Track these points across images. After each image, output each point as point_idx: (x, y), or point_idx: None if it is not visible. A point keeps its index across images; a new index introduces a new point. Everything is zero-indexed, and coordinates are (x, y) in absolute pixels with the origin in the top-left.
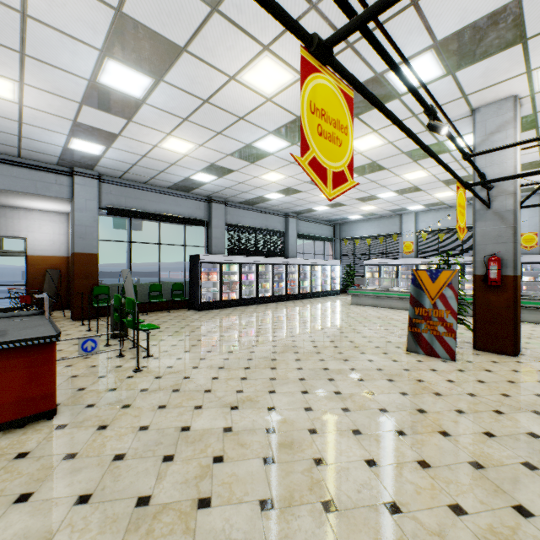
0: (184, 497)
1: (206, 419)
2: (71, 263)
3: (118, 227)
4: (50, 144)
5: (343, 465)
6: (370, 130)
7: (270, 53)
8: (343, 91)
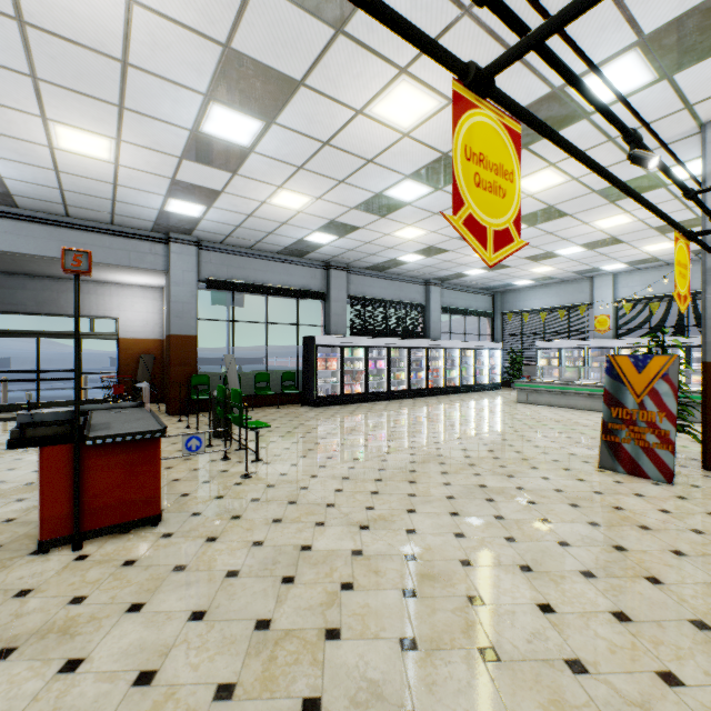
0: (309, 625)
1: (330, 539)
2: (166, 347)
3: (217, 303)
4: (145, 208)
5: (507, 607)
6: (545, 164)
7: (408, 77)
8: (508, 127)
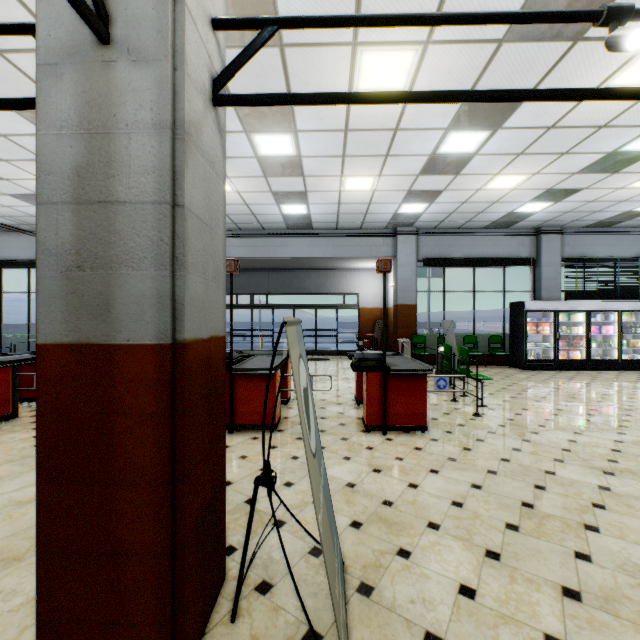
0: (567, 517)
1: (571, 472)
2: (393, 314)
3: (419, 275)
4: (384, 214)
5: None
6: None
7: None
8: None
